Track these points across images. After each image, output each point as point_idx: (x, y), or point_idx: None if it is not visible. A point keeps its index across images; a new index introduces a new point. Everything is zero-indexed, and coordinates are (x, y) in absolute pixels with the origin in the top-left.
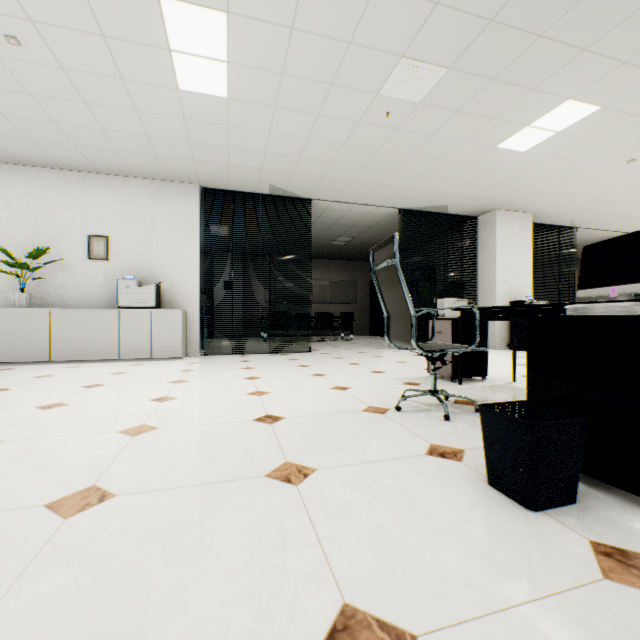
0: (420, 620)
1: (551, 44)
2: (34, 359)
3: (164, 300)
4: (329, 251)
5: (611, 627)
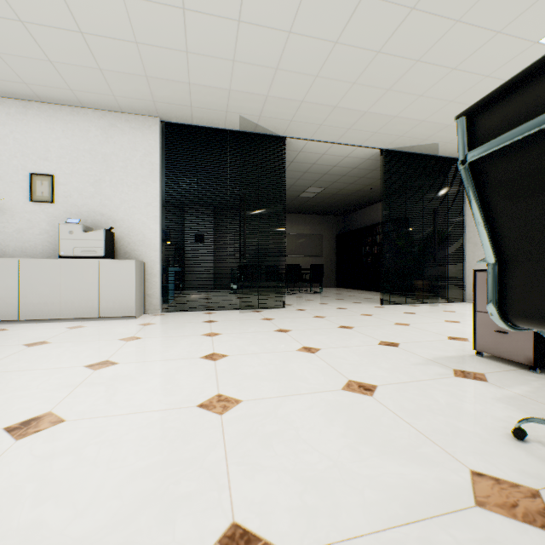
0: None
1: None
2: None
3: (119, 249)
4: (297, 204)
5: None
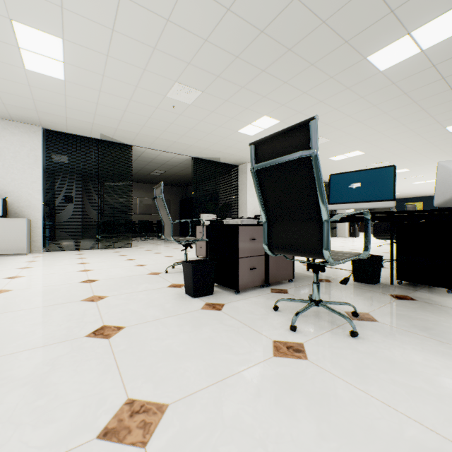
0: (130, 324)
1: (249, 91)
2: None
3: (10, 211)
4: (150, 178)
5: (190, 317)
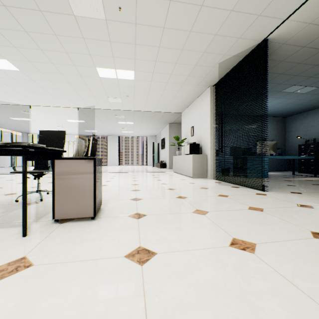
0: None
1: None
2: (176, 171)
3: (202, 150)
4: None
5: None
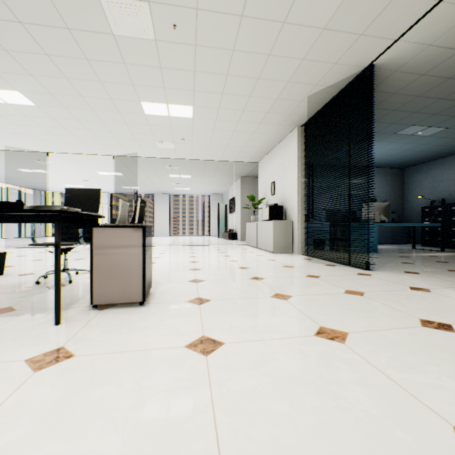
0: None
1: None
2: (251, 244)
3: (287, 214)
4: None
5: None
